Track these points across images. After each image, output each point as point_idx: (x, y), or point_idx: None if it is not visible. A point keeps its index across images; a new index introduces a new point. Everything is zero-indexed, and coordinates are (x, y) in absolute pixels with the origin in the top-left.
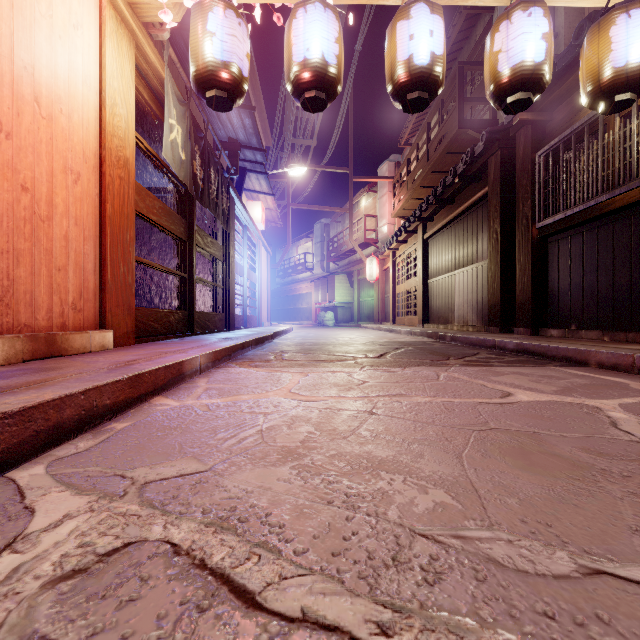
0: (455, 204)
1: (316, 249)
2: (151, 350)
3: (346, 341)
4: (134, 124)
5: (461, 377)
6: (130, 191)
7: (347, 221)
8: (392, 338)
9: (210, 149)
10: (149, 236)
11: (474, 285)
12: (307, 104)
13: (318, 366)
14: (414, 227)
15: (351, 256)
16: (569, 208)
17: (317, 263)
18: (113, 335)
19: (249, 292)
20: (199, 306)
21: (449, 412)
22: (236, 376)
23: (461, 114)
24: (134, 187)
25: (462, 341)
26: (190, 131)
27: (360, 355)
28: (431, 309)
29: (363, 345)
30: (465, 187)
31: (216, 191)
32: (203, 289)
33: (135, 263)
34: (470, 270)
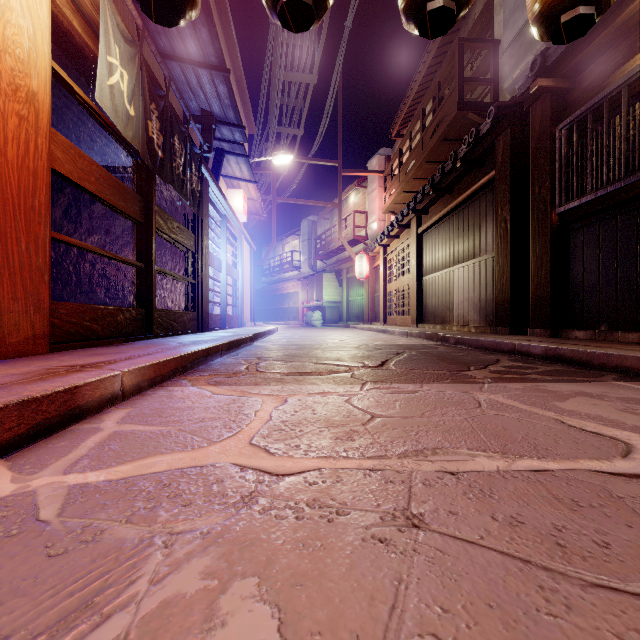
0: (454, 194)
1: (303, 247)
2: (52, 364)
3: (336, 344)
4: (47, 48)
5: (512, 403)
6: (39, 139)
7: (335, 218)
8: (387, 340)
9: (174, 113)
10: (109, 222)
11: (476, 281)
12: (286, 15)
13: (302, 383)
14: (407, 221)
15: (339, 254)
16: (600, 187)
17: (304, 261)
18: (4, 341)
19: (230, 289)
20: (166, 303)
21: (573, 513)
22: (176, 404)
23: (461, 95)
24: (47, 135)
25: (470, 344)
26: (143, 83)
27: (356, 363)
28: (426, 308)
29: (357, 349)
30: (466, 174)
31: (183, 166)
32: (172, 284)
33: (92, 254)
34: (471, 265)
